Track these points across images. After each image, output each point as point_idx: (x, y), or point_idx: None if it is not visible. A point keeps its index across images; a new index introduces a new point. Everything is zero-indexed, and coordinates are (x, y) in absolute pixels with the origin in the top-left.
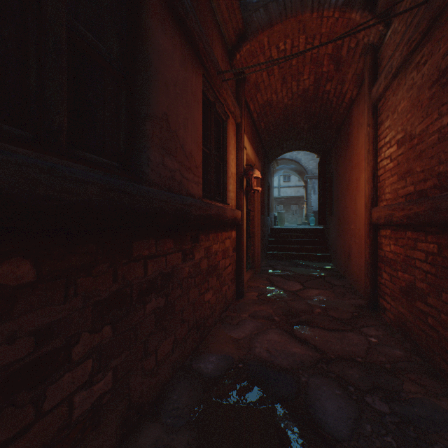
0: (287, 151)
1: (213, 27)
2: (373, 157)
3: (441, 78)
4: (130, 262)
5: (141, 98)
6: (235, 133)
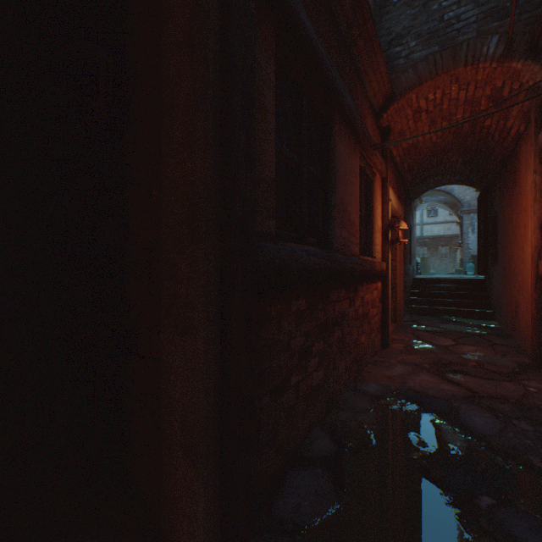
0: (434, 187)
1: (365, 104)
2: (540, 205)
3: None
4: (328, 303)
5: (330, 194)
6: (380, 187)
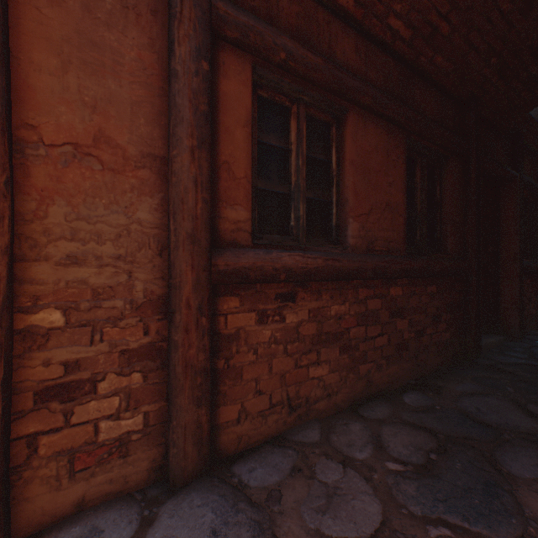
0: None
1: None
2: None
3: None
4: (536, 283)
5: (536, 235)
6: None
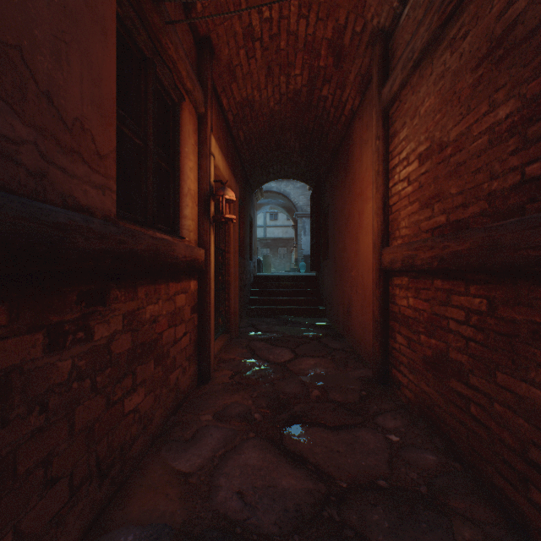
0: (274, 178)
1: None
2: (384, 180)
3: (495, 49)
4: None
5: None
6: (197, 129)
